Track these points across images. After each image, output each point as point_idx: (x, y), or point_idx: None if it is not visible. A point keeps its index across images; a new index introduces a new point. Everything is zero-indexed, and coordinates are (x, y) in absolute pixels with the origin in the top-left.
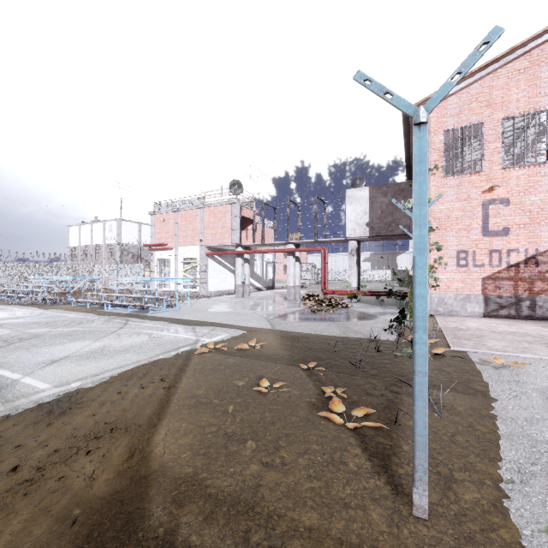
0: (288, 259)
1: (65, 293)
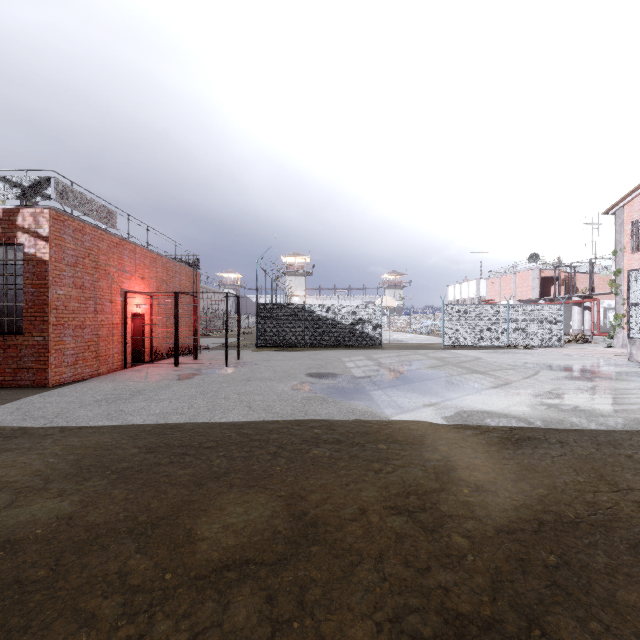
0: (573, 308)
1: (434, 329)
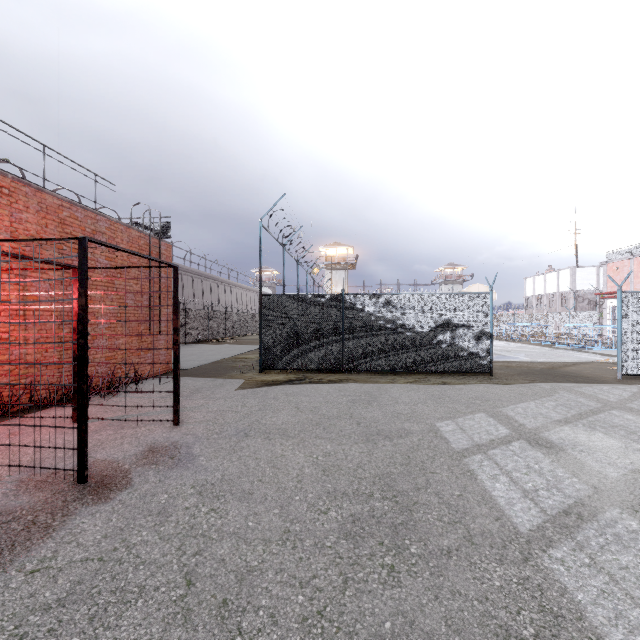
0: None
1: (526, 334)
